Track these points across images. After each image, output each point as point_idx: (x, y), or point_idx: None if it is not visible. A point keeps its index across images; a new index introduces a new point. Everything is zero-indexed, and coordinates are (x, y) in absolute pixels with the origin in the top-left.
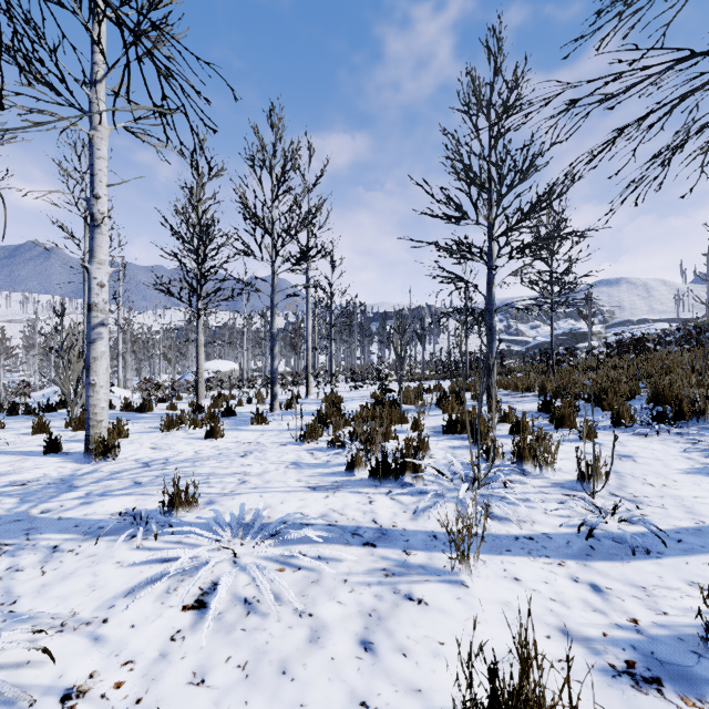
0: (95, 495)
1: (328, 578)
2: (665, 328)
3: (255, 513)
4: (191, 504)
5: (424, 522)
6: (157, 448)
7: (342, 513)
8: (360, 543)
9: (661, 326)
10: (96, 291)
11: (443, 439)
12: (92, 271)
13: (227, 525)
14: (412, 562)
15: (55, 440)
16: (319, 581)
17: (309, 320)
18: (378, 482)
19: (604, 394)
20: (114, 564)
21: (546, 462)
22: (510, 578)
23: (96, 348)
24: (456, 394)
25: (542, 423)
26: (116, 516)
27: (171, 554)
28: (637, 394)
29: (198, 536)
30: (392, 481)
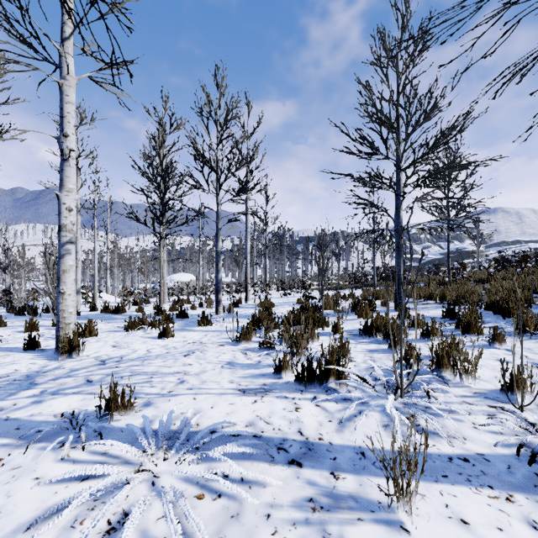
0: (48, 394)
1: (249, 511)
2: (537, 247)
3: (182, 422)
4: (126, 408)
5: (350, 434)
6: (118, 346)
7: (269, 421)
8: (285, 461)
9: (534, 245)
10: (65, 215)
11: (360, 342)
12: (62, 198)
13: (153, 437)
14: (341, 489)
15: (34, 339)
16: (239, 515)
17: (248, 241)
18: (303, 386)
19: (504, 303)
20: (32, 480)
21: (466, 371)
22: (455, 520)
23: (65, 262)
24: (369, 302)
25: (448, 328)
26: (58, 418)
27: (88, 472)
28: (531, 303)
29: (122, 449)
30: (317, 386)
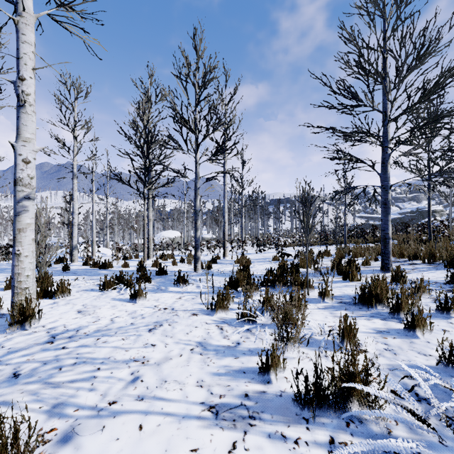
0: None
1: None
2: None
3: None
4: None
5: None
6: (83, 311)
7: None
8: None
9: None
10: (21, 167)
11: (359, 315)
12: (17, 148)
13: None
14: None
15: None
16: None
17: (225, 201)
18: (307, 408)
19: None
20: None
21: None
22: None
23: (21, 220)
24: (350, 261)
25: None
26: None
27: None
28: None
29: None
30: (330, 412)
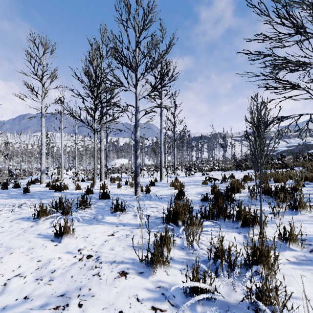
0: None
1: None
2: None
3: None
4: None
5: None
6: None
7: None
8: None
9: None
10: None
11: None
12: None
13: None
14: None
15: None
16: None
17: (162, 135)
18: None
19: None
20: None
21: None
22: None
23: None
24: (283, 188)
25: None
26: None
27: None
28: None
29: None
30: None
